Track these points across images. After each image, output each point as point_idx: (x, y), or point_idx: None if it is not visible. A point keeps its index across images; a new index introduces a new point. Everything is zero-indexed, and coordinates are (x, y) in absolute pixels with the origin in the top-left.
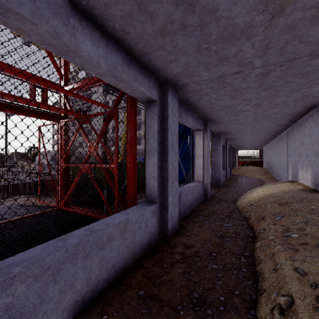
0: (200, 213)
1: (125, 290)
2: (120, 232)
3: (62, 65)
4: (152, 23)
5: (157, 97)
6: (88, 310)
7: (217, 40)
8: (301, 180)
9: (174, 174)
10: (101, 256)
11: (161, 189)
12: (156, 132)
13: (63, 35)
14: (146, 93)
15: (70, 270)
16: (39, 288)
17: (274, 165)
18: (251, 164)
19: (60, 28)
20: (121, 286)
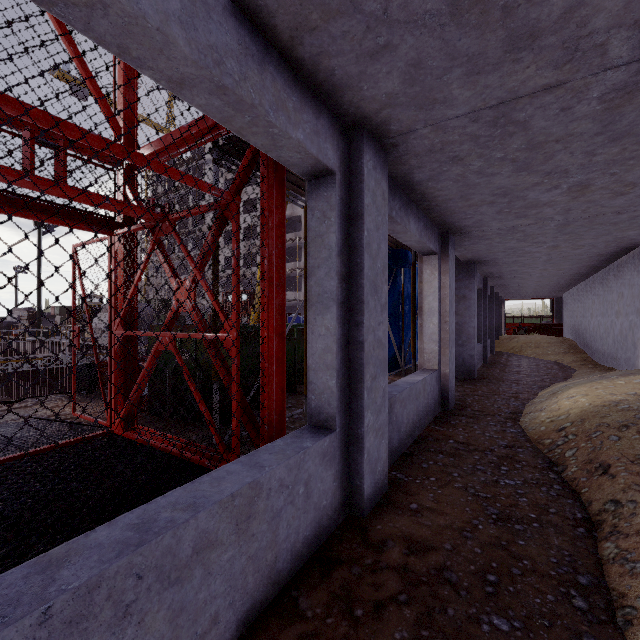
0: (437, 447)
1: None
2: (236, 522)
3: (119, 106)
4: None
5: (337, 164)
6: None
7: None
8: None
9: (377, 356)
10: (174, 603)
11: (345, 395)
12: (334, 252)
13: None
14: (309, 149)
15: None
16: None
17: (593, 333)
18: (536, 331)
19: None
20: None
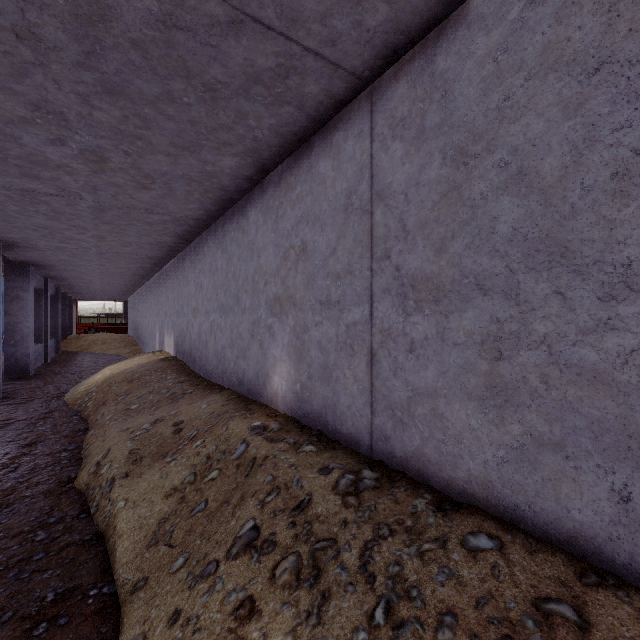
0: None
1: None
2: None
3: None
4: None
5: None
6: None
7: (20, 157)
8: (167, 348)
9: None
10: None
11: None
12: None
13: None
14: None
15: None
16: None
17: (142, 330)
18: (107, 330)
19: None
20: None
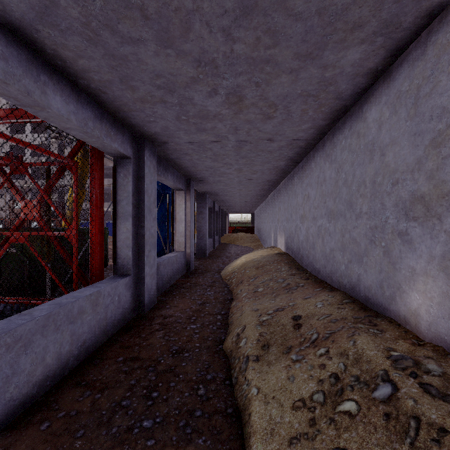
0: (181, 286)
1: (101, 362)
2: (92, 305)
3: None
4: (132, 92)
5: (132, 154)
6: (61, 385)
7: (194, 116)
8: (279, 245)
9: (151, 241)
10: (72, 330)
11: (136, 259)
12: (131, 194)
13: (34, 93)
14: (120, 150)
15: (40, 343)
16: (11, 358)
17: (262, 231)
18: (243, 231)
19: (31, 85)
20: (95, 360)
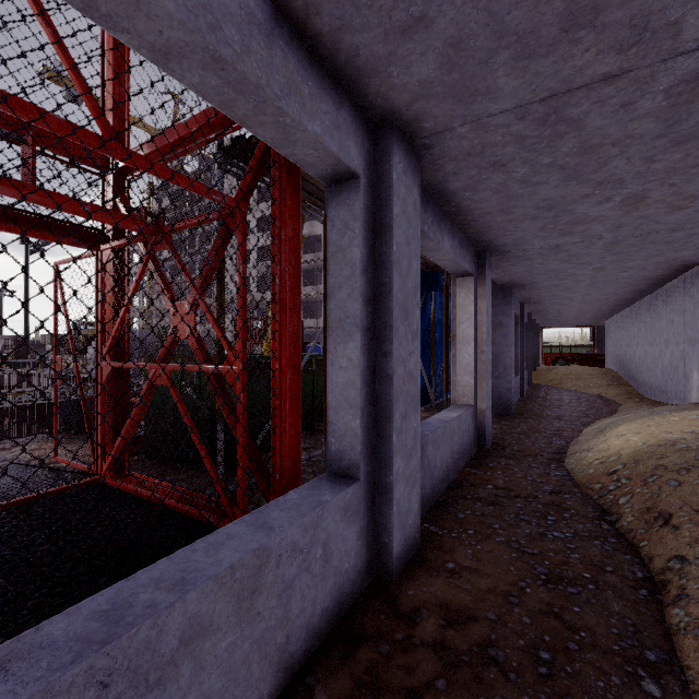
0: (475, 494)
1: None
2: (237, 600)
3: (108, 100)
4: None
5: (361, 165)
6: None
7: None
8: None
9: (408, 391)
10: None
11: (371, 437)
12: (358, 269)
13: None
14: (328, 145)
15: None
16: None
17: (639, 364)
18: (576, 361)
19: None
20: None
